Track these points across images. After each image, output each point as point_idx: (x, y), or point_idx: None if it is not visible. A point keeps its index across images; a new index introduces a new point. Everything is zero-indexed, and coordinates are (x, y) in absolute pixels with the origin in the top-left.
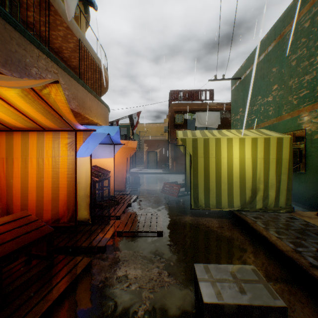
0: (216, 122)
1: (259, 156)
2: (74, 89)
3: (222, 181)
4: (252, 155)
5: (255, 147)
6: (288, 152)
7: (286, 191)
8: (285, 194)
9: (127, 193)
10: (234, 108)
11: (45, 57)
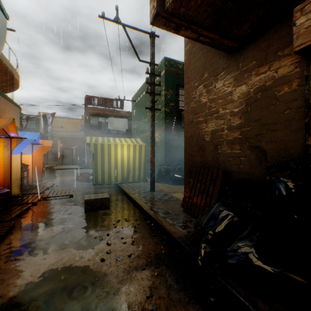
0: (125, 127)
1: (131, 154)
2: None
3: (112, 167)
4: (127, 153)
5: (129, 149)
6: (145, 152)
7: (144, 171)
8: (143, 173)
9: (44, 182)
10: (133, 120)
11: None
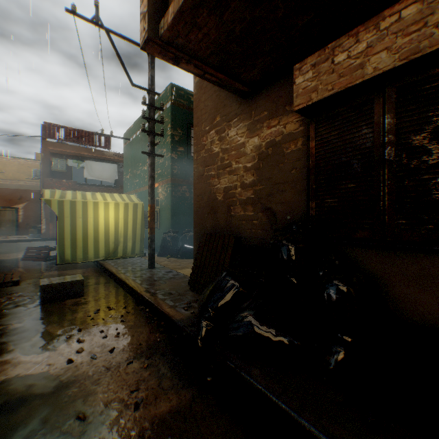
0: (113, 176)
1: (120, 217)
2: None
3: (89, 237)
4: (115, 216)
5: (117, 210)
6: (142, 214)
7: (141, 241)
8: (140, 244)
9: None
10: (125, 167)
11: None
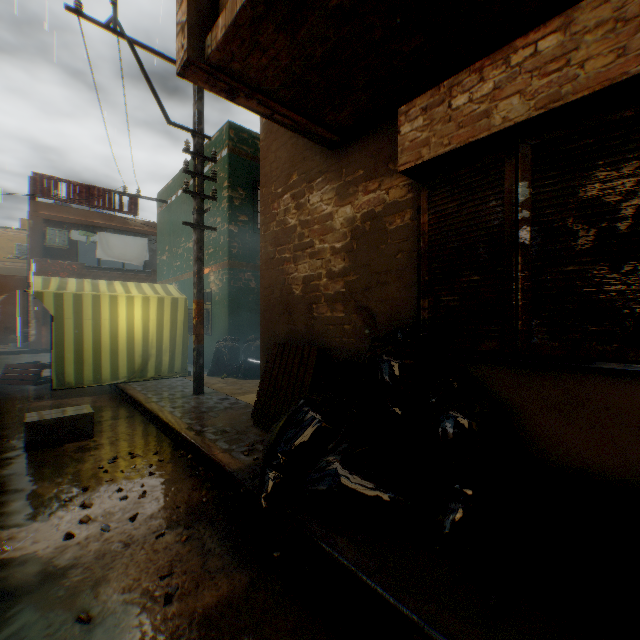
0: (142, 256)
1: (152, 318)
2: None
3: (104, 348)
4: (144, 317)
5: (147, 307)
6: (185, 313)
7: (183, 354)
8: (182, 357)
9: None
10: (160, 243)
11: None
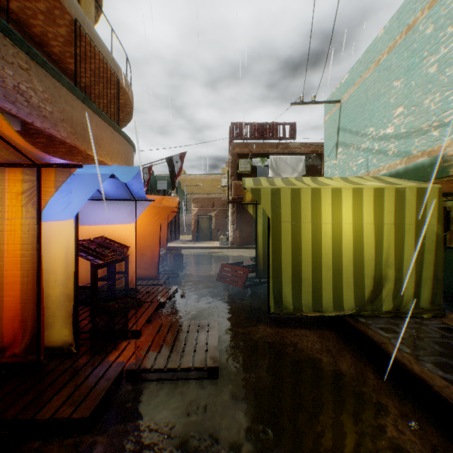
0: (300, 171)
1: (386, 220)
2: (65, 103)
3: (323, 263)
4: (375, 219)
5: (379, 204)
6: (436, 213)
7: (433, 280)
8: (431, 285)
9: (160, 282)
10: (328, 148)
11: (0, 36)
